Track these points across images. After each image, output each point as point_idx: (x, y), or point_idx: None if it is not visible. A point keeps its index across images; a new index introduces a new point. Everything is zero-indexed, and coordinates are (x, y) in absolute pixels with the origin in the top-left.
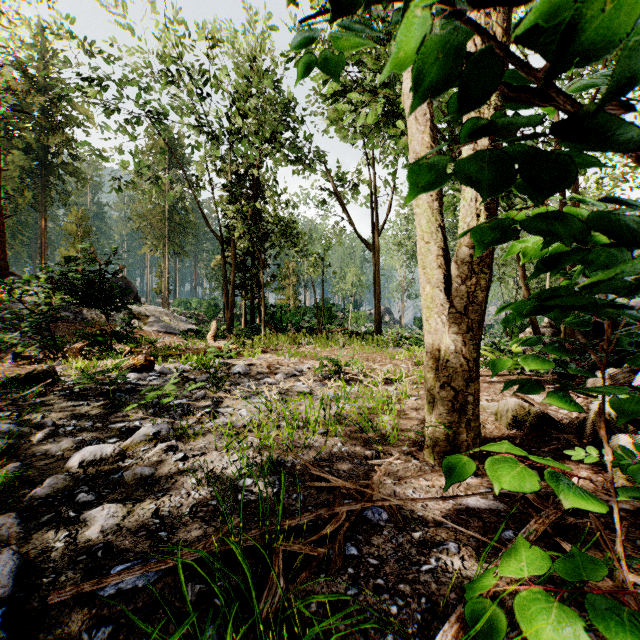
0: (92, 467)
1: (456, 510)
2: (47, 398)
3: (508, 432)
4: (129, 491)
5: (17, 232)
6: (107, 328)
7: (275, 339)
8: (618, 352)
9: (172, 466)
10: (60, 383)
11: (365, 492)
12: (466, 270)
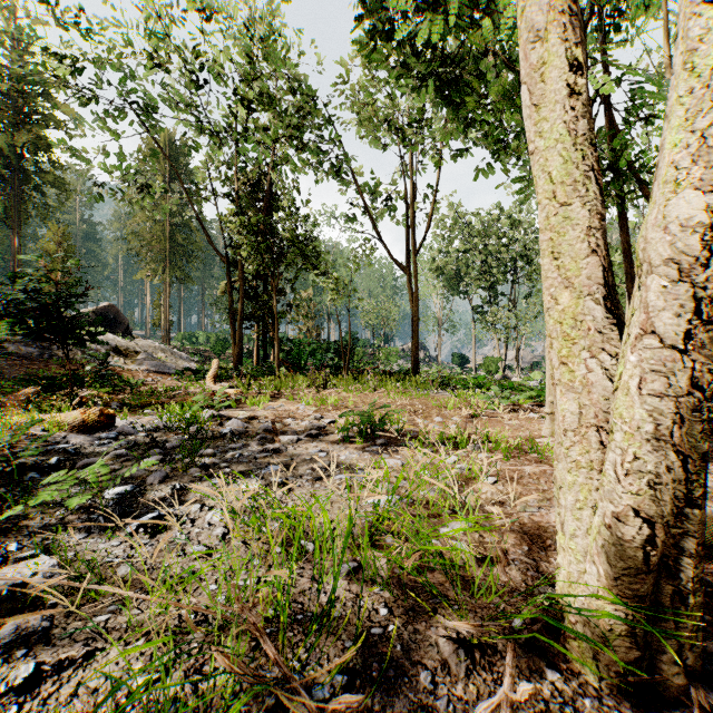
0: None
1: None
2: None
3: None
4: None
5: None
6: (82, 367)
7: (291, 380)
8: None
9: None
10: None
11: None
12: (695, 245)
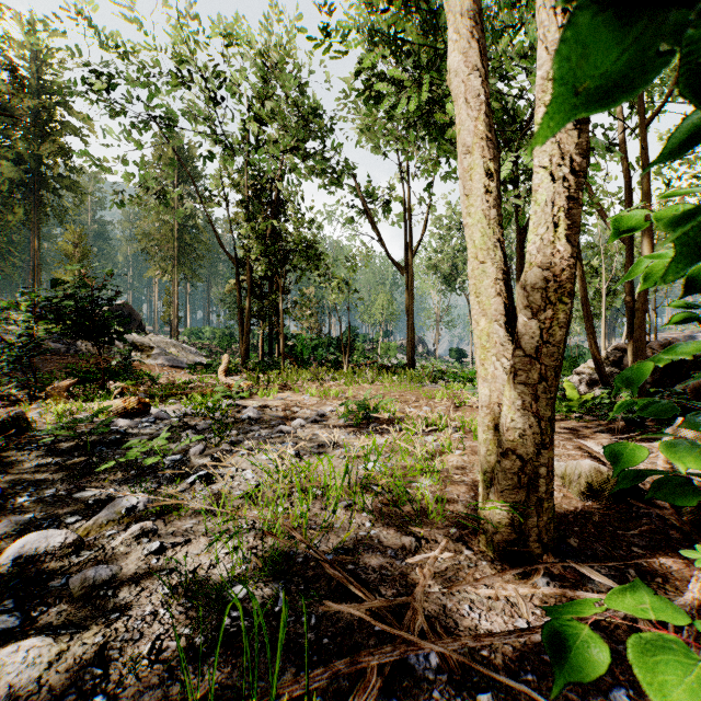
0: (33, 565)
1: (535, 644)
2: (9, 454)
3: (582, 504)
4: (72, 609)
5: (8, 253)
6: (104, 362)
7: (295, 374)
8: (693, 393)
9: (142, 563)
10: (30, 433)
11: (404, 617)
12: (539, 299)
